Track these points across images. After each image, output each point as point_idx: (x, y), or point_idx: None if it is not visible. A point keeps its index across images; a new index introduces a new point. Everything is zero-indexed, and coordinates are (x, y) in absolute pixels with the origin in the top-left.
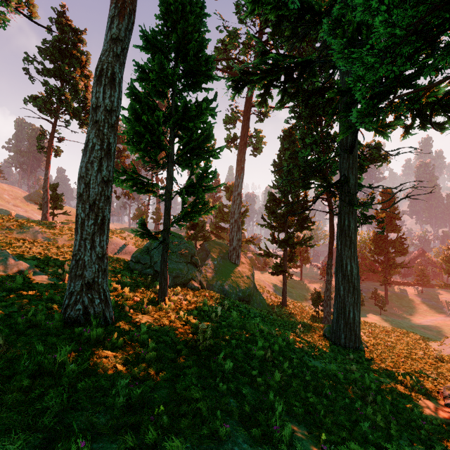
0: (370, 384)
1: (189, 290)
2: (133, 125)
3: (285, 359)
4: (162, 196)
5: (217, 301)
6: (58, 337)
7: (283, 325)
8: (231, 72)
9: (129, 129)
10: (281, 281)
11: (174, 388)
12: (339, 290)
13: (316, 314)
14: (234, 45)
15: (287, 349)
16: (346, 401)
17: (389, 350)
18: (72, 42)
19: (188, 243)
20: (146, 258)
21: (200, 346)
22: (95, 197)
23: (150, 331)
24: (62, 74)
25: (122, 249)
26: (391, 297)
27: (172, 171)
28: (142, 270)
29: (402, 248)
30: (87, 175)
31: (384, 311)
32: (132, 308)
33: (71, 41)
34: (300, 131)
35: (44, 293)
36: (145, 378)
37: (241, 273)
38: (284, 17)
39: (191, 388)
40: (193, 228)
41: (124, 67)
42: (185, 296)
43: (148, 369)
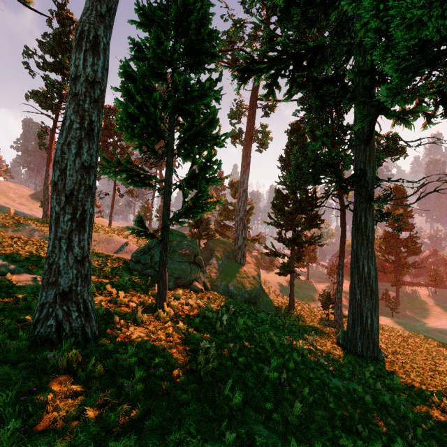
0: (406, 413)
1: (192, 292)
2: (126, 107)
3: (302, 380)
4: (160, 190)
5: (222, 305)
6: (17, 365)
7: (293, 331)
8: (236, 64)
9: (122, 112)
10: (287, 281)
11: (165, 442)
12: (355, 294)
13: (325, 317)
14: (239, 36)
15: (303, 364)
16: (383, 440)
17: (411, 360)
18: (73, 35)
19: (191, 242)
20: (147, 258)
21: (202, 370)
22: (72, 186)
23: (140, 351)
24: (62, 68)
25: (123, 248)
26: (403, 298)
27: (172, 161)
28: (142, 270)
29: (415, 247)
30: (63, 159)
31: (396, 313)
32: (124, 317)
33: (72, 34)
34: (310, 123)
35: (21, 301)
36: (124, 428)
37: (247, 274)
38: (293, 2)
39: (188, 441)
40: (196, 226)
41: (110, 32)
42: (188, 299)
43: (130, 412)
